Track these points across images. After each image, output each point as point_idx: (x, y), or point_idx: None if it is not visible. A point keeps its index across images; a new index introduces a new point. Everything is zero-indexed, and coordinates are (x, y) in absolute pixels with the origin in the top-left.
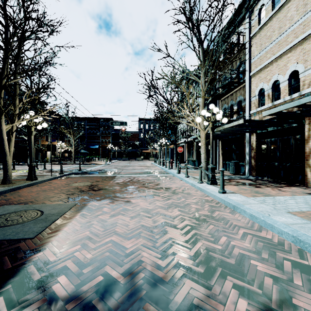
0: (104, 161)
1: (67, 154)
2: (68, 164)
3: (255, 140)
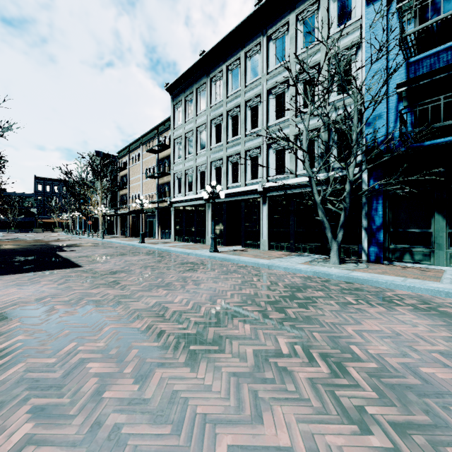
0: None
1: None
2: None
3: (131, 219)
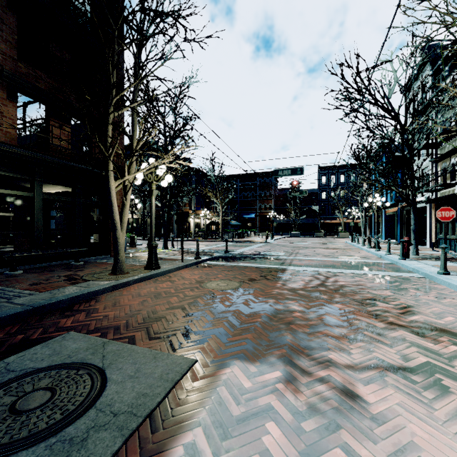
0: (262, 237)
1: (214, 226)
2: (214, 241)
3: None
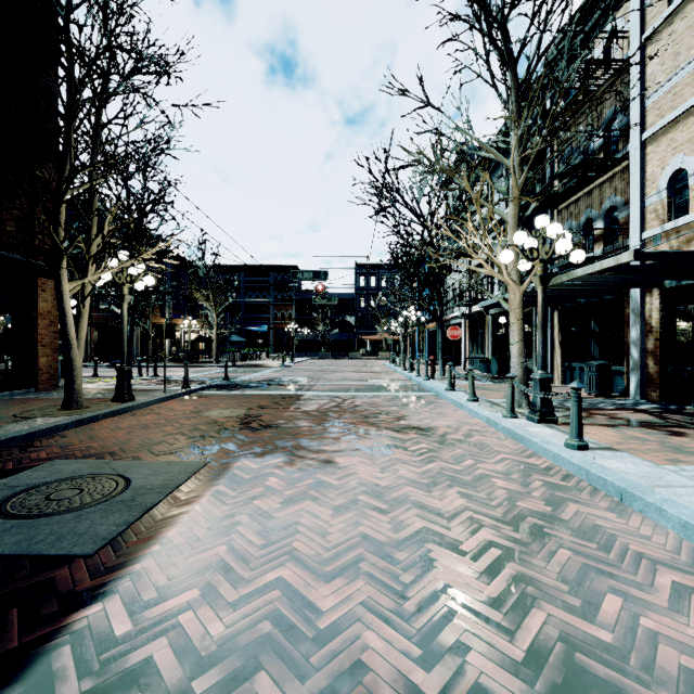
0: (279, 360)
1: (203, 344)
2: (204, 366)
3: (657, 307)
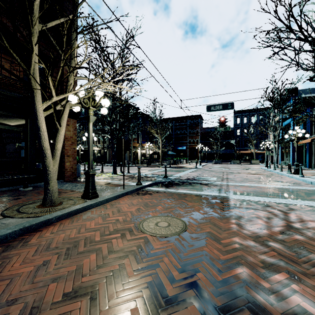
0: (192, 164)
1: (155, 156)
2: (155, 167)
3: None
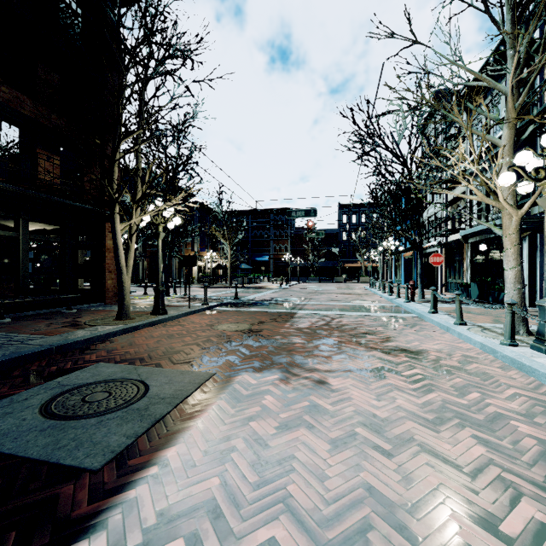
0: (277, 283)
1: (221, 271)
2: (221, 287)
3: None
